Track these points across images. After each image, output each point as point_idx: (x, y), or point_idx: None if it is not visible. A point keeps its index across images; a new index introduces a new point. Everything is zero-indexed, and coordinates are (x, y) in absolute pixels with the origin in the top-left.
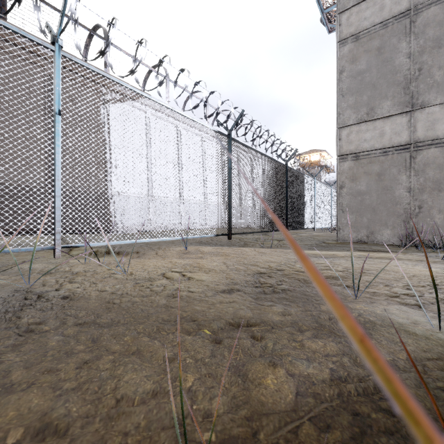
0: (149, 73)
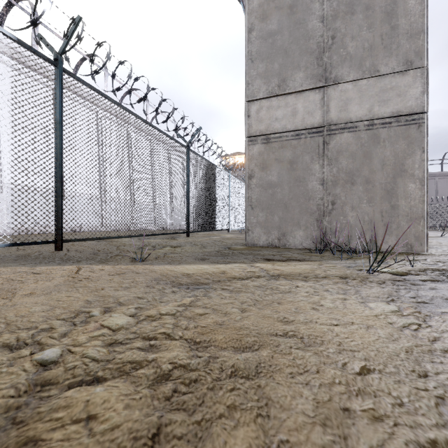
0: (8, 7)
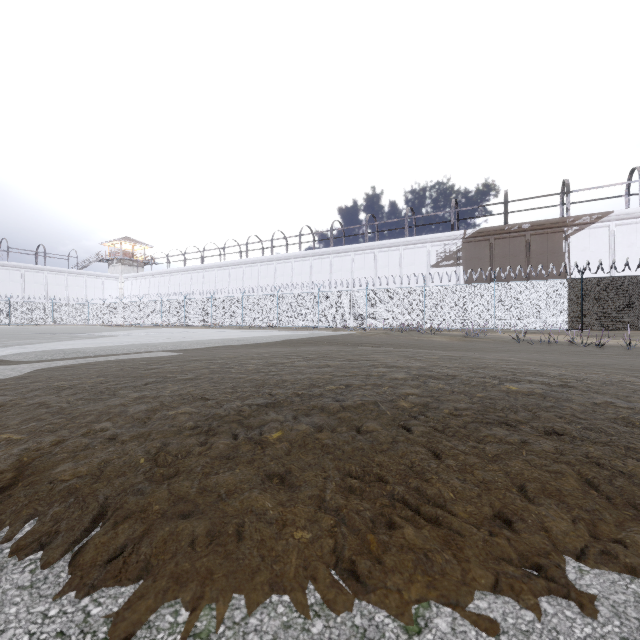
0: (631, 174)
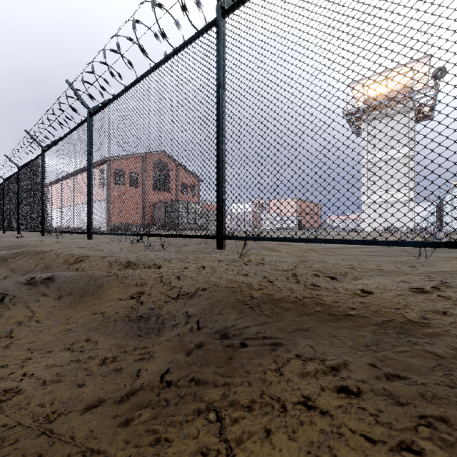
0: None
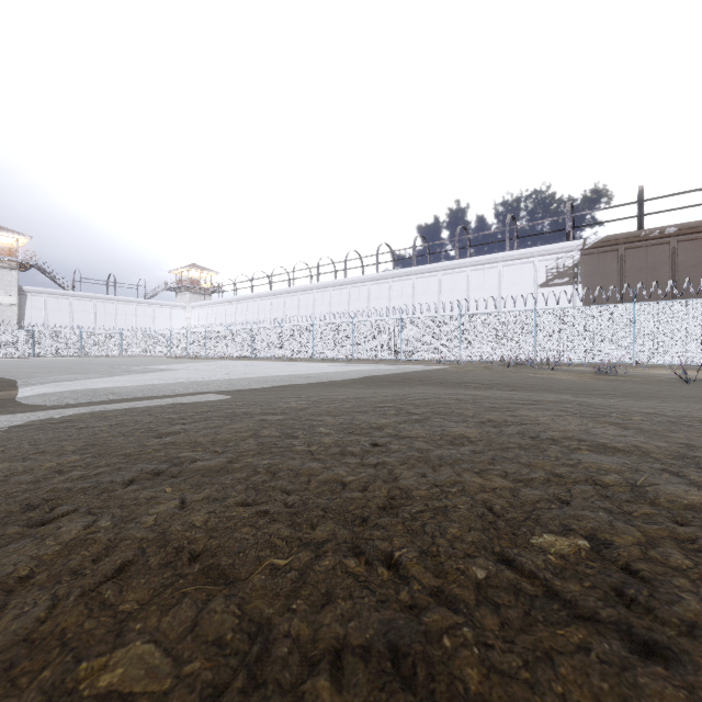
0: None
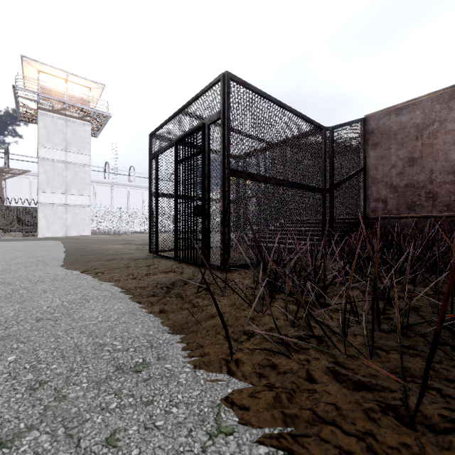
0: None
